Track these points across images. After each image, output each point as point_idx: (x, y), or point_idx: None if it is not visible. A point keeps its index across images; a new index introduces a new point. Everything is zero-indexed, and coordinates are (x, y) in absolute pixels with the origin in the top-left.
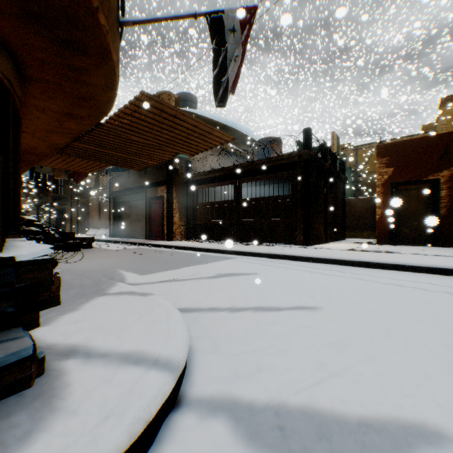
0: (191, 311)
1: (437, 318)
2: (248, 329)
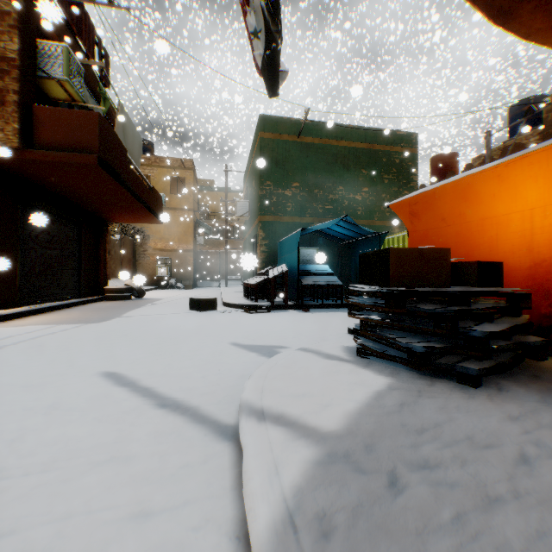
0: (200, 416)
1: (97, 348)
2: (203, 377)
